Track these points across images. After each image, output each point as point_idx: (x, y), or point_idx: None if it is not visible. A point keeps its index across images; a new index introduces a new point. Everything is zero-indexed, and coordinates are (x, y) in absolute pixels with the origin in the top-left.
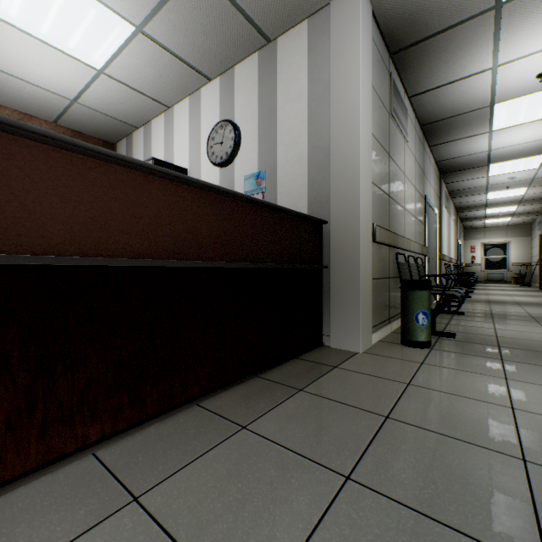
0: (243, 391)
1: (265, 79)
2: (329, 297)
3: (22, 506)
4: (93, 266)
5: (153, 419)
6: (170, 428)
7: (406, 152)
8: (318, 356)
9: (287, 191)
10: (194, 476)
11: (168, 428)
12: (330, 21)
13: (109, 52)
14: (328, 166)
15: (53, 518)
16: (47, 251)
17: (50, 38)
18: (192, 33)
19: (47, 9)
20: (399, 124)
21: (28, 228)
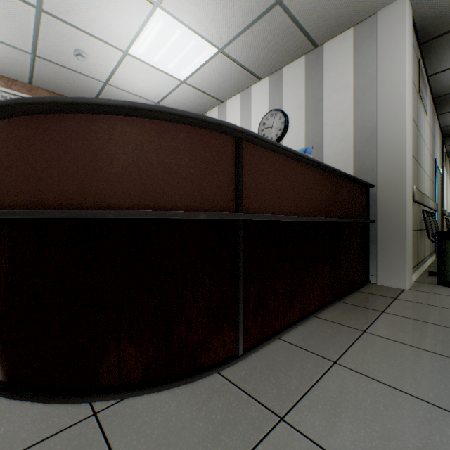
0: (338, 310)
1: (311, 76)
2: (374, 245)
3: (269, 359)
4: (277, 221)
5: (299, 321)
6: (311, 328)
7: (425, 123)
8: (373, 290)
9: (333, 162)
10: (359, 354)
11: (310, 328)
12: (376, 27)
13: (194, 68)
14: (373, 141)
15: (296, 366)
16: (263, 211)
17: (158, 63)
18: (258, 48)
19: (163, 45)
20: (423, 101)
21: (257, 198)
